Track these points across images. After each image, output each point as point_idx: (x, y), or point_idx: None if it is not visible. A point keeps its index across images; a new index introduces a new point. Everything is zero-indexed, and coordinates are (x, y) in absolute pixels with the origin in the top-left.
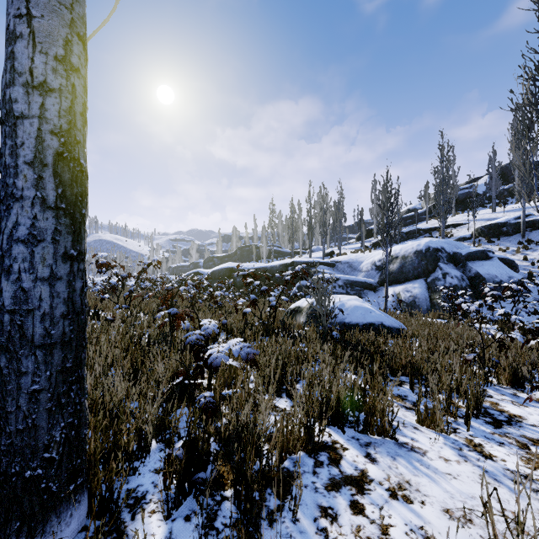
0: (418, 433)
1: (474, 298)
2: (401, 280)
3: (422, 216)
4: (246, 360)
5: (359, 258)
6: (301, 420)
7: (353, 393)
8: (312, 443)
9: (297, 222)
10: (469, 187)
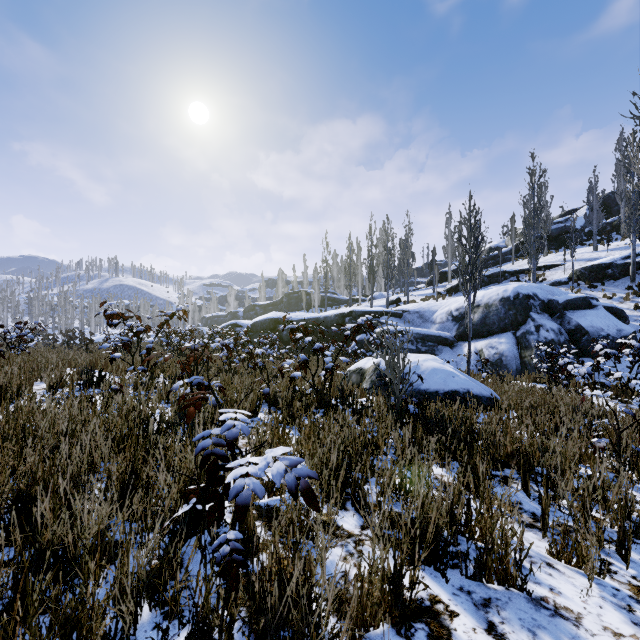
0: (556, 575)
1: (575, 356)
2: (484, 334)
3: (507, 255)
4: (295, 490)
5: (431, 306)
6: (383, 573)
7: (452, 508)
8: (401, 605)
9: (356, 264)
10: (564, 221)
